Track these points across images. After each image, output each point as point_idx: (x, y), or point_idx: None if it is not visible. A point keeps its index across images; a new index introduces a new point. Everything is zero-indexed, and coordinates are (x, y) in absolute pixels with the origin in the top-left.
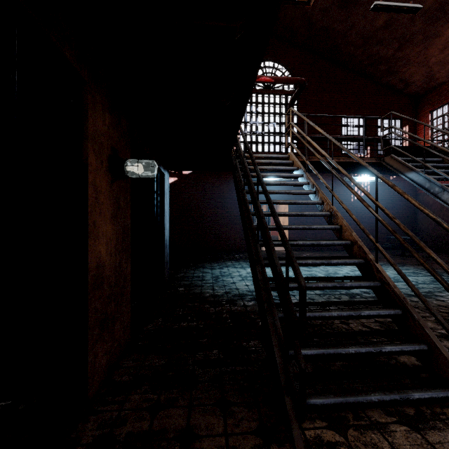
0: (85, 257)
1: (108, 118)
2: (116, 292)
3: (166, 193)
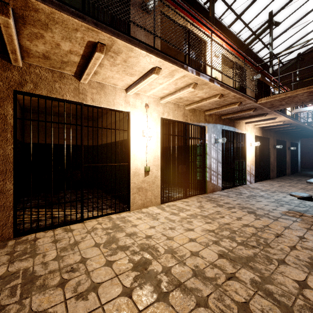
0: (286, 159)
1: (288, 142)
2: (288, 165)
3: (298, 148)
